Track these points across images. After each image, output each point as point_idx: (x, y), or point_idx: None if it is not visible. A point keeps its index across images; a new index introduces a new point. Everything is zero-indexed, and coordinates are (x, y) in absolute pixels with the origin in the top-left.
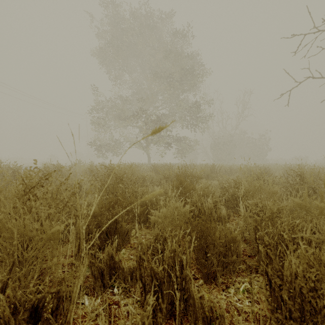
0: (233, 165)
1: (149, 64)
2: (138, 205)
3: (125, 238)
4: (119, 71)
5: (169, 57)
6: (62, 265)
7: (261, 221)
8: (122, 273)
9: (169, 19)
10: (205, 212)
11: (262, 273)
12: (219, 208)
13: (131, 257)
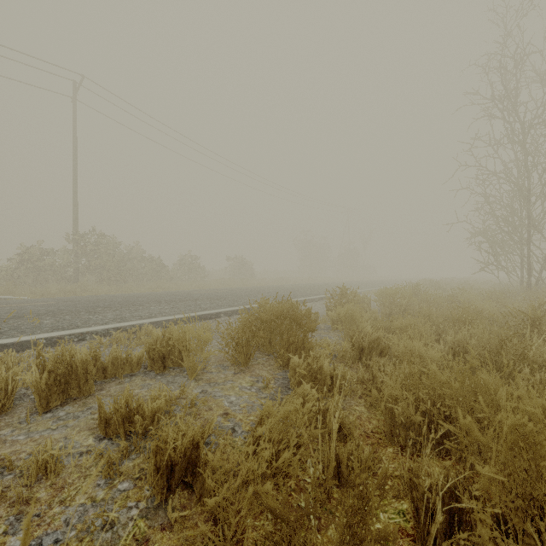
0: None
1: None
2: None
3: None
4: None
5: None
6: None
7: None
8: None
9: None
10: None
11: None
12: None
13: None
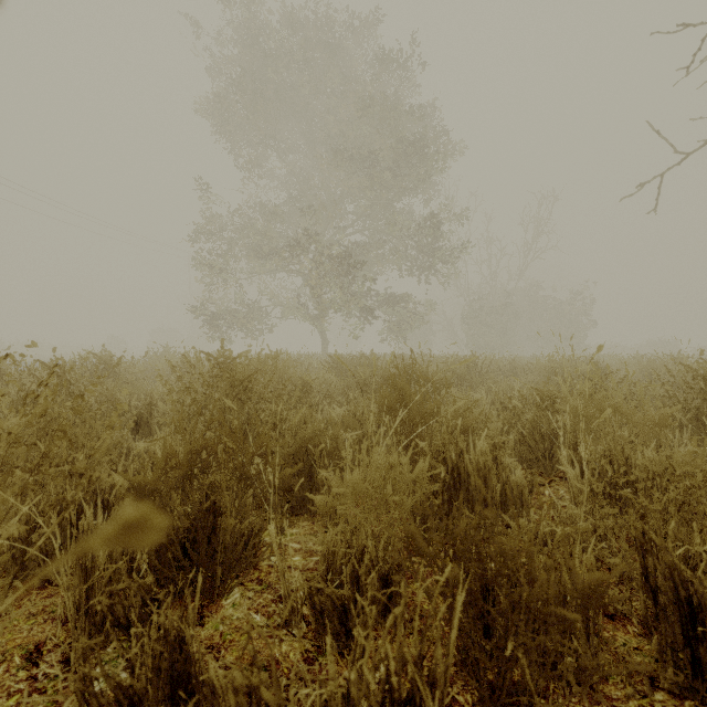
0: (516, 357)
1: (325, 133)
2: (281, 462)
3: (243, 554)
4: (258, 149)
5: (370, 114)
6: (36, 652)
7: (645, 510)
8: (211, 702)
9: (370, 32)
10: (469, 476)
11: (671, 688)
12: (506, 465)
13: (254, 620)
